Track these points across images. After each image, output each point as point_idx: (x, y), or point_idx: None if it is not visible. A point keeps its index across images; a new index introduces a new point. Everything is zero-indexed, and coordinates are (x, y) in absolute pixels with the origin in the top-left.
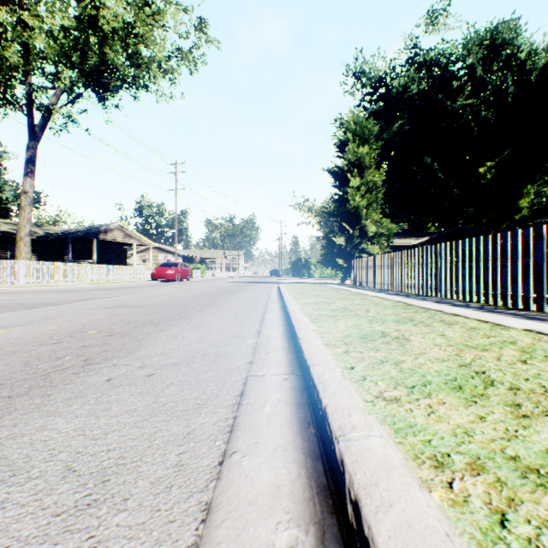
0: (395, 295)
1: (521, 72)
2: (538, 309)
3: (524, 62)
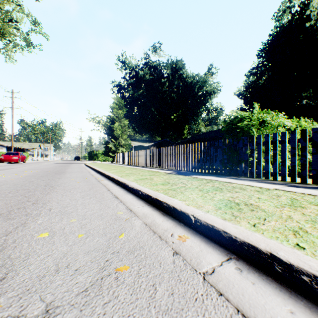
0: (123, 165)
1: (184, 82)
2: (144, 166)
3: (185, 78)
